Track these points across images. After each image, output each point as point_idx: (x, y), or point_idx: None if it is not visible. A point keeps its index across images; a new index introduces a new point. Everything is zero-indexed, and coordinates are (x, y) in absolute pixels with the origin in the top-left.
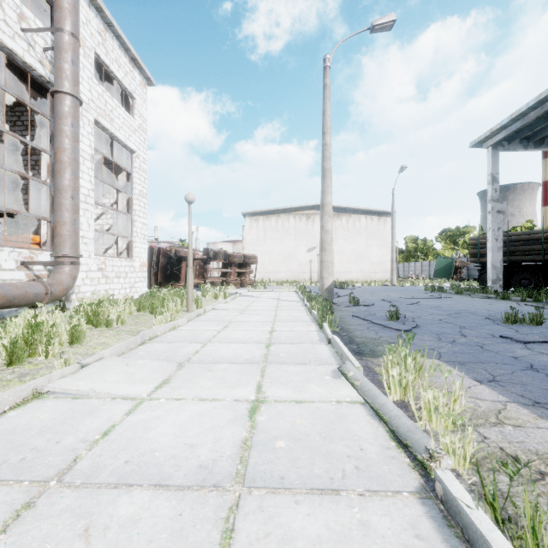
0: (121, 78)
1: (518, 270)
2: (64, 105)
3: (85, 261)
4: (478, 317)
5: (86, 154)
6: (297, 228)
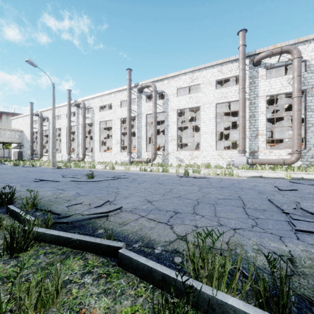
0: None
1: None
2: (293, 102)
3: None
4: None
5: None
6: None
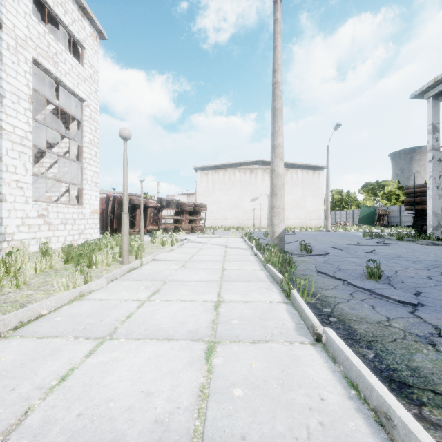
0: (67, 23)
1: None
2: None
3: (20, 207)
4: None
5: (23, 93)
6: (242, 180)
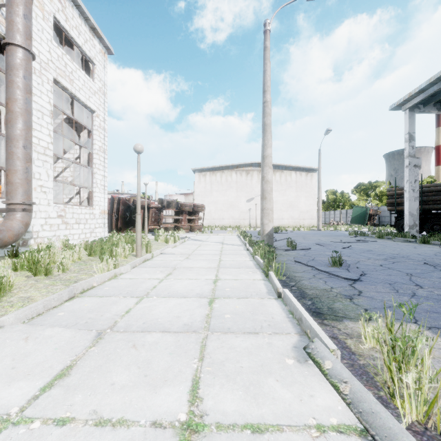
0: (81, 44)
1: (430, 217)
2: (15, 57)
3: (44, 209)
4: (415, 262)
5: (45, 110)
6: (238, 182)
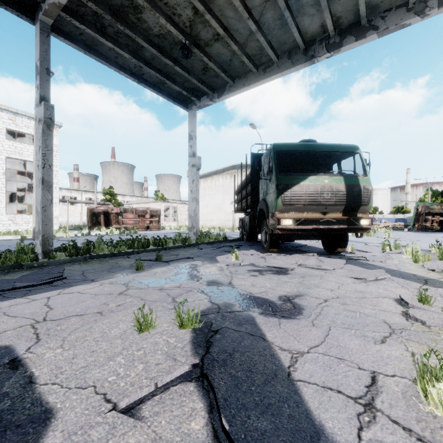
0: (30, 132)
1: None
2: None
3: None
4: None
5: None
6: (224, 185)
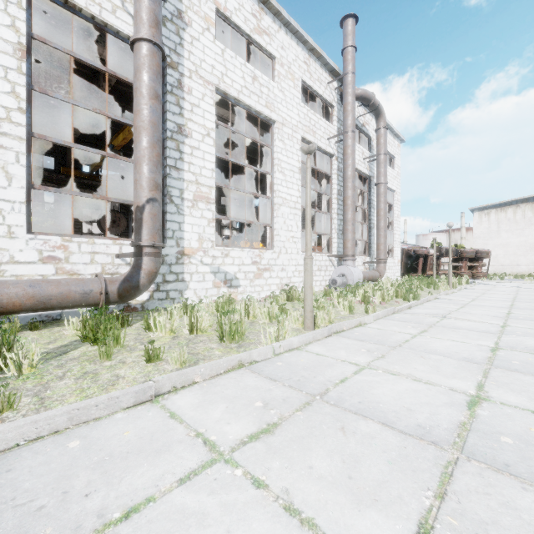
0: (389, 151)
1: None
2: (382, 189)
3: None
4: None
5: None
6: None
